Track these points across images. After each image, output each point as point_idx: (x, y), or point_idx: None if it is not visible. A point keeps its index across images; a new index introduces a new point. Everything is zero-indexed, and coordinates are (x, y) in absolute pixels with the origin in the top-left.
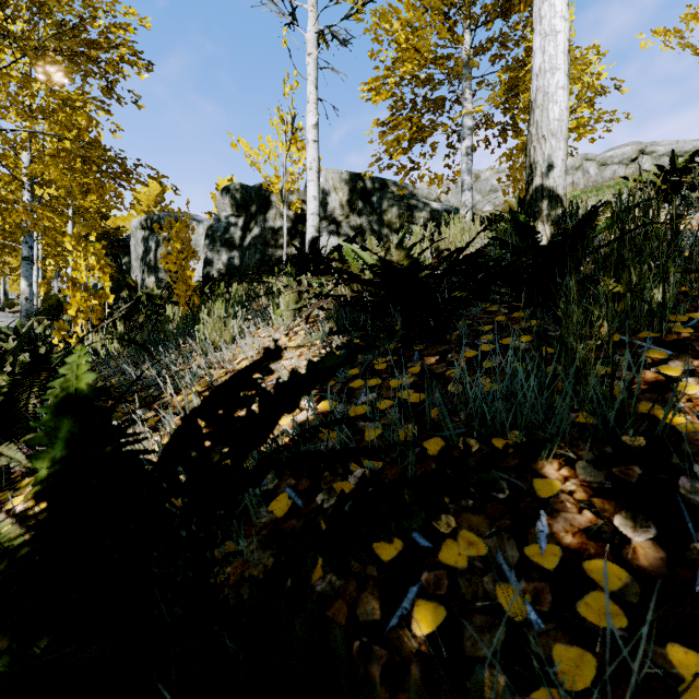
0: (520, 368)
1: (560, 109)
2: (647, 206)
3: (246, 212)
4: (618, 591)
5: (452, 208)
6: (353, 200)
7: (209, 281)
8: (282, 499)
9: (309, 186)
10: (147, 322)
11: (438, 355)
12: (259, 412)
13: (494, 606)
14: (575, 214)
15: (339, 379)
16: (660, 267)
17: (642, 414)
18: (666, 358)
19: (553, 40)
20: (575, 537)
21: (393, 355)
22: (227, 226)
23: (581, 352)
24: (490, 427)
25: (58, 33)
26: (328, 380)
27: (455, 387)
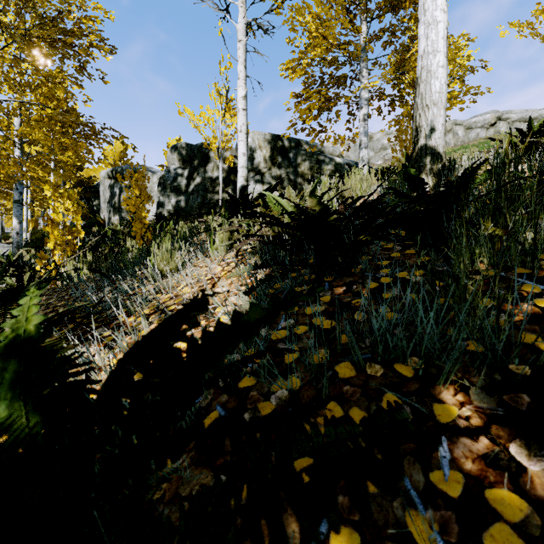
0: (420, 306)
1: (440, 84)
2: (516, 163)
3: (190, 165)
4: (520, 522)
5: (352, 162)
6: (274, 156)
7: (161, 219)
8: (213, 417)
9: (239, 145)
10: (110, 253)
11: (345, 286)
12: (186, 360)
13: (404, 534)
14: (452, 168)
15: (262, 305)
16: (530, 213)
17: (524, 343)
18: (540, 292)
19: (434, 29)
20: (474, 464)
21: (307, 285)
22: (175, 176)
23: (470, 288)
24: (392, 353)
25: (40, 23)
26: (250, 337)
27: (361, 317)
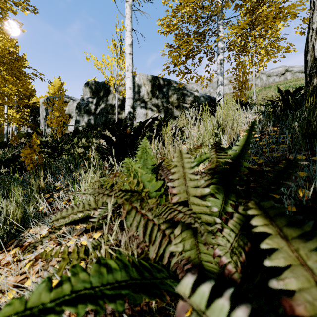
0: None
1: None
2: None
3: (97, 95)
4: None
5: (205, 95)
6: (153, 90)
7: (75, 132)
8: None
9: (127, 81)
10: None
11: None
12: None
13: None
14: None
15: None
16: None
17: None
18: None
19: None
20: None
21: None
22: (87, 103)
23: None
24: None
25: None
26: None
27: None
